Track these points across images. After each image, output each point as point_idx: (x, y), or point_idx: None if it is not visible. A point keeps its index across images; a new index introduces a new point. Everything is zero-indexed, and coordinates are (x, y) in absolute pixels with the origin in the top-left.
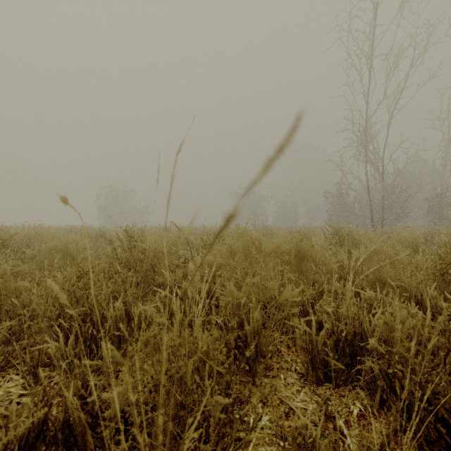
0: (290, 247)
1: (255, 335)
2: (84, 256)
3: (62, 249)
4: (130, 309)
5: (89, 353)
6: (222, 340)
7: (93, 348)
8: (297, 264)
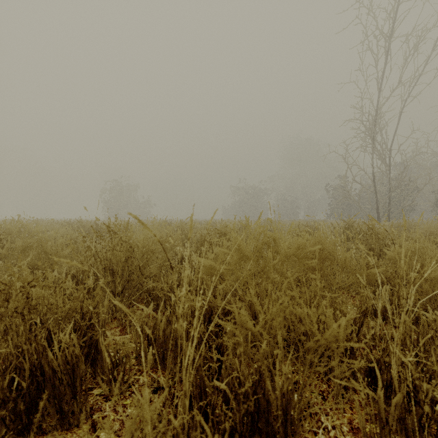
0: (311, 246)
1: (282, 402)
2: (64, 254)
3: (38, 247)
4: (96, 337)
5: (12, 423)
6: (227, 426)
7: (22, 412)
8: (320, 268)
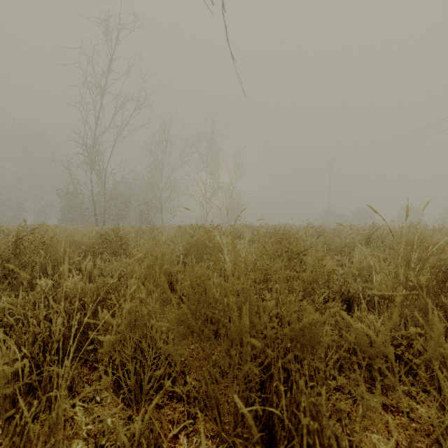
0: None
1: None
2: None
3: None
4: None
5: None
6: None
7: None
8: None
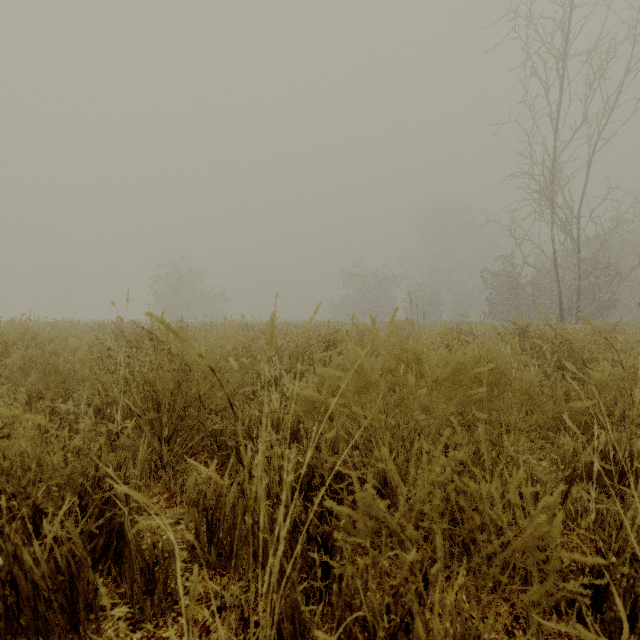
0: (472, 364)
1: None
2: (85, 375)
3: (45, 363)
4: (119, 519)
5: None
6: None
7: None
8: (486, 399)
